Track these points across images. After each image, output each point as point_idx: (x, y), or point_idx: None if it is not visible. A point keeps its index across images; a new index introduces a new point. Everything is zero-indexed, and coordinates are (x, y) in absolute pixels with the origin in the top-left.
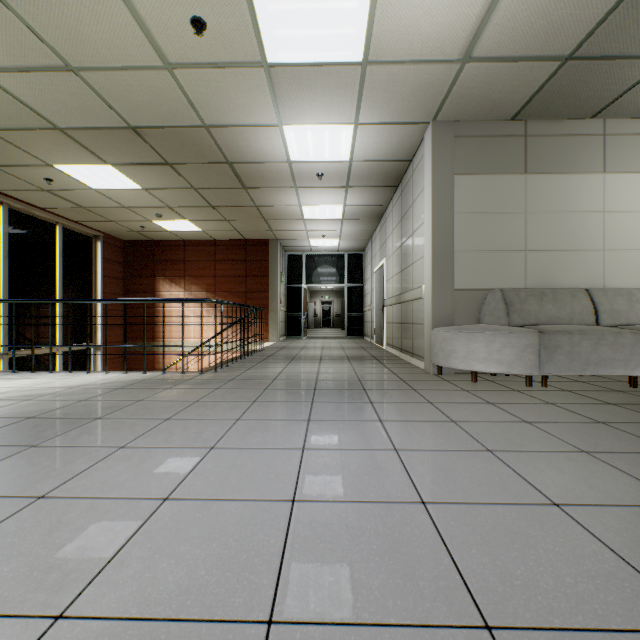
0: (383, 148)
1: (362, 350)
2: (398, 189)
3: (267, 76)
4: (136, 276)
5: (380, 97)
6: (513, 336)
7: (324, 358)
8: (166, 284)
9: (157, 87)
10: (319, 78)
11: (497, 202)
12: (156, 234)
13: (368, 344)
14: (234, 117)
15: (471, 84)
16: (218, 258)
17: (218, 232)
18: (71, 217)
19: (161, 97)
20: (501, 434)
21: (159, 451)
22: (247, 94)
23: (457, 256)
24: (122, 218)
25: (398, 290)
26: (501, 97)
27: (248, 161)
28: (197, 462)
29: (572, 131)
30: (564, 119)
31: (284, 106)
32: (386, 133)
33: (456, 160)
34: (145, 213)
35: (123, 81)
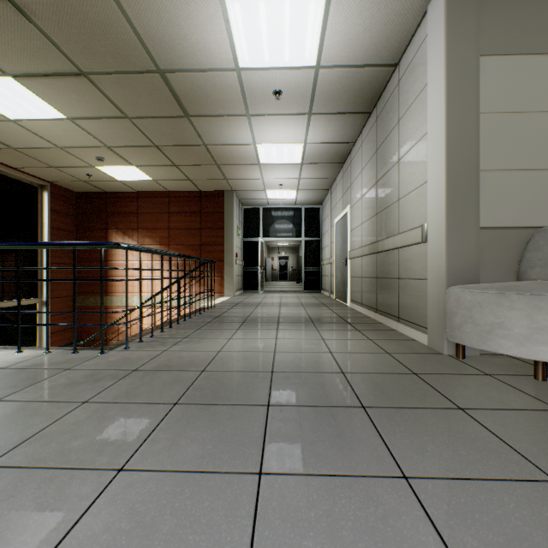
0: (363, 39)
1: (325, 308)
2: (371, 116)
3: None
4: (88, 229)
5: None
6: None
7: (282, 321)
8: (119, 237)
9: None
10: None
11: (545, 96)
12: (106, 184)
13: (328, 299)
14: None
15: None
16: (172, 210)
17: (170, 181)
18: (6, 162)
19: None
20: None
21: None
22: None
23: (483, 178)
24: (62, 163)
25: (371, 238)
26: None
27: (184, 68)
28: None
29: None
30: None
31: None
32: (372, 5)
33: (482, 34)
34: (84, 156)
35: None
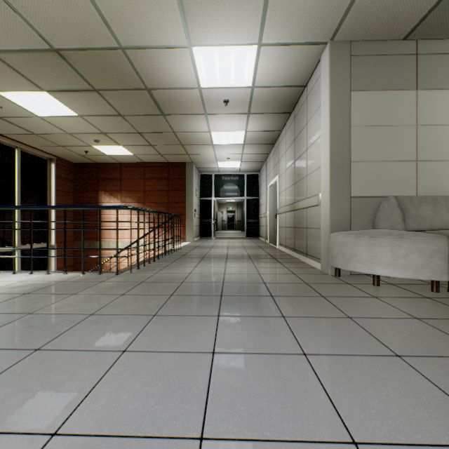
0: (282, 73)
1: (260, 249)
2: (291, 115)
3: None
4: (83, 191)
5: (284, 11)
6: (420, 241)
7: (229, 257)
8: (106, 197)
9: None
10: None
11: (390, 116)
12: (98, 157)
13: (264, 243)
14: (146, 37)
15: None
16: (147, 176)
17: (146, 156)
18: (27, 143)
19: (74, 12)
20: None
21: None
22: (156, 8)
23: (353, 166)
24: (68, 143)
25: (291, 200)
26: (400, 10)
27: (164, 87)
28: None
29: None
30: None
31: (192, 23)
32: (286, 55)
33: (352, 77)
34: (85, 139)
35: None
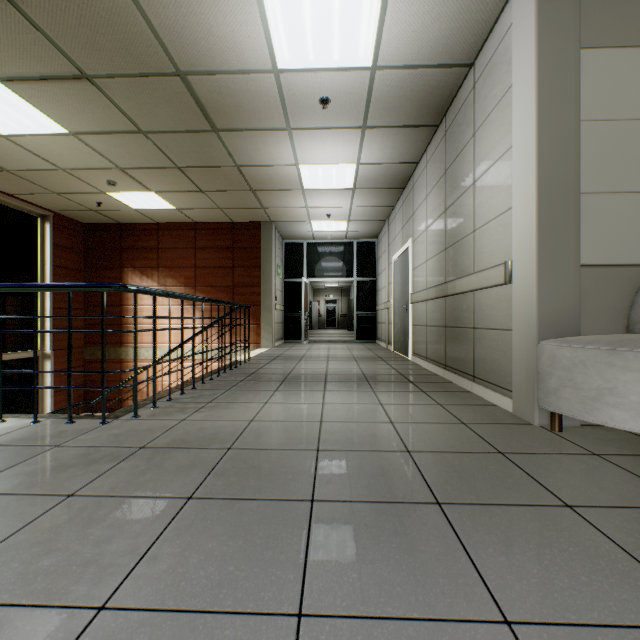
0: (431, 32)
1: (382, 362)
2: (438, 130)
3: None
4: (99, 267)
5: None
6: None
7: (330, 379)
8: (136, 277)
9: None
10: None
11: None
12: (120, 214)
13: (385, 352)
14: None
15: None
16: (199, 245)
17: (196, 211)
18: None
19: None
20: None
21: None
22: None
23: (584, 202)
24: (66, 188)
25: (438, 278)
26: None
27: (210, 69)
28: None
29: None
30: None
31: None
32: None
33: (582, 21)
34: (92, 180)
35: None
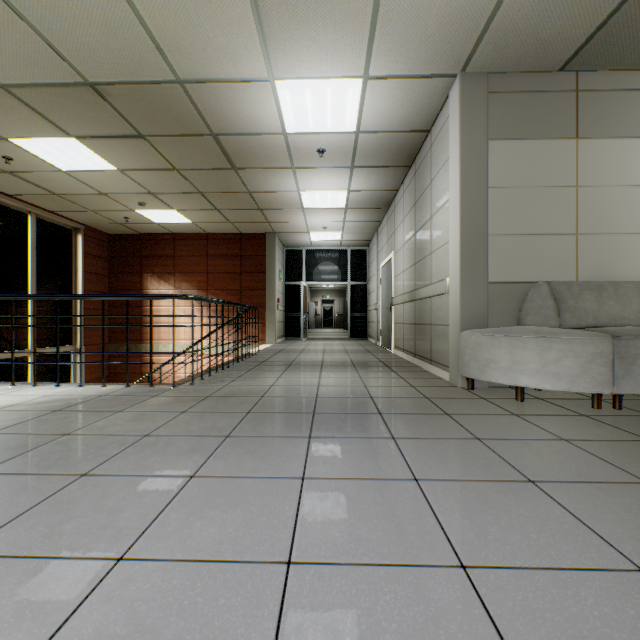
0: (397, 113)
1: (368, 354)
2: (411, 170)
3: (251, 1)
4: (122, 273)
5: (398, 35)
6: (576, 342)
7: (326, 364)
8: (154, 281)
9: (110, 19)
10: (319, 3)
11: (541, 174)
12: (142, 226)
13: (374, 347)
14: (214, 67)
15: (518, 13)
16: (210, 253)
17: (210, 224)
18: (45, 206)
19: (118, 36)
20: (630, 516)
21: (14, 570)
22: (227, 31)
23: (491, 241)
24: (102, 207)
25: (411, 286)
26: (553, 35)
27: (236, 132)
28: (67, 614)
29: (635, 85)
30: (626, 69)
31: (275, 50)
32: (402, 91)
33: (490, 122)
34: (126, 201)
35: (64, 9)
